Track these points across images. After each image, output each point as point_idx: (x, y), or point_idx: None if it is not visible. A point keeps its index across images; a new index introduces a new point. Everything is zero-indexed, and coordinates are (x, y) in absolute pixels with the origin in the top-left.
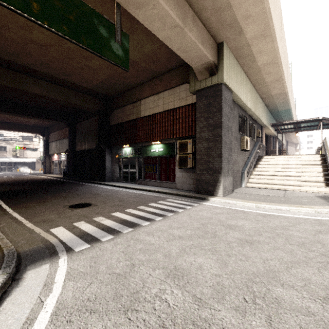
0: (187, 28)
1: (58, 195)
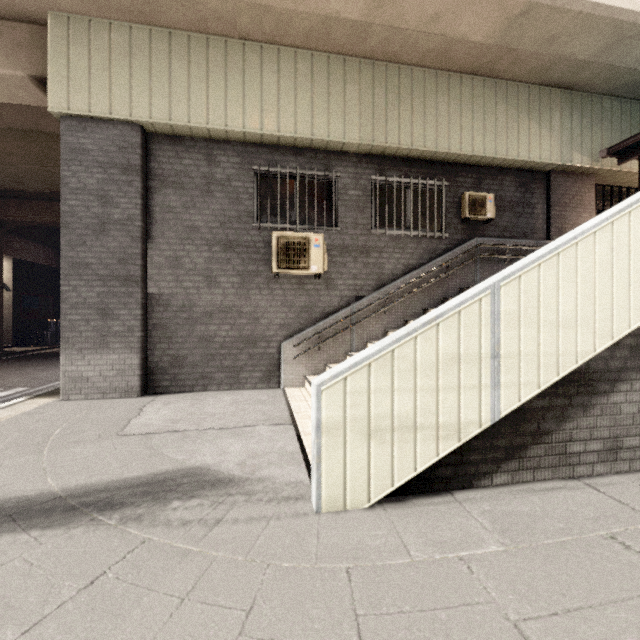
0: None
1: (37, 362)
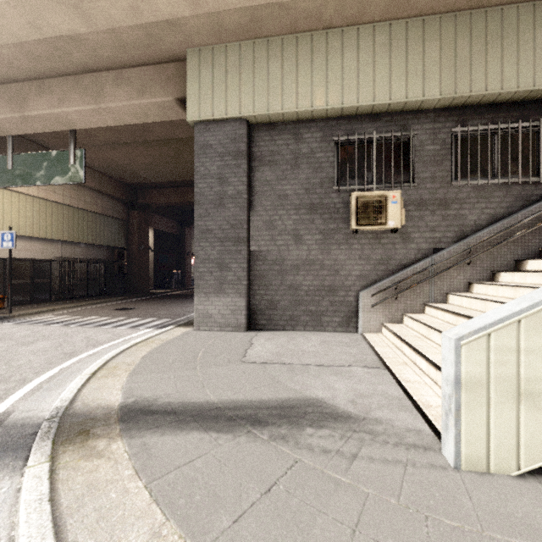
0: (105, 101)
1: (170, 301)
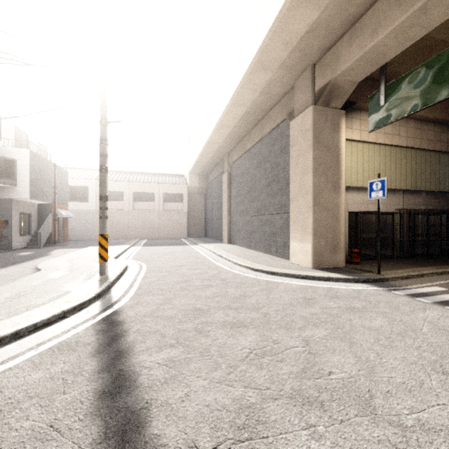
0: None
1: None
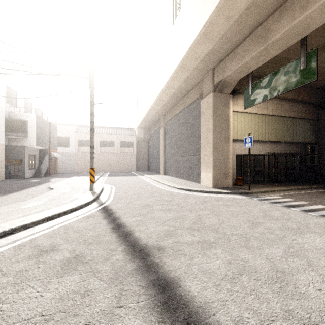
0: None
1: None
